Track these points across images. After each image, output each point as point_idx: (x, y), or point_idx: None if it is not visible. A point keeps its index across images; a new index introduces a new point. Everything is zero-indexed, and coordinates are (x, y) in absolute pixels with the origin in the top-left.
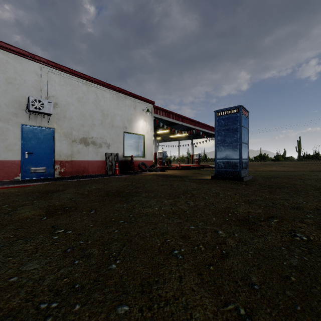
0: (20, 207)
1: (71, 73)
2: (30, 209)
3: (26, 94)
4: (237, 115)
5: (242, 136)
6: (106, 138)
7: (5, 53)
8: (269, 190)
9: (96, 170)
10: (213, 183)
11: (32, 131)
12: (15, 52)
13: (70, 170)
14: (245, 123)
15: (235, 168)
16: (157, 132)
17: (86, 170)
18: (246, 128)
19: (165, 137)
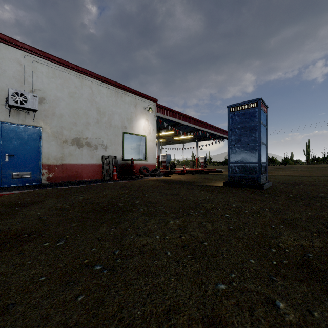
0: None
1: (61, 64)
2: None
3: (6, 86)
4: (255, 110)
5: (261, 135)
6: (103, 138)
7: None
8: (305, 203)
9: (91, 175)
10: (228, 191)
11: (14, 129)
12: None
13: (61, 175)
14: (264, 120)
15: (253, 174)
16: (161, 133)
17: (79, 175)
18: (265, 126)
19: (169, 139)
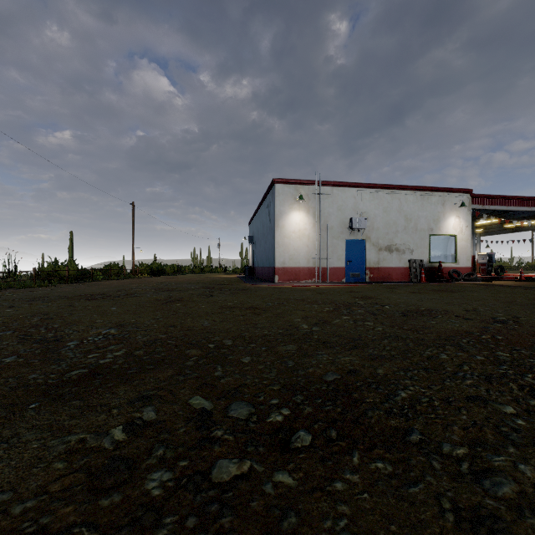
0: (393, 290)
1: (378, 187)
2: (401, 291)
3: (348, 215)
4: None
5: None
6: (409, 243)
7: (336, 189)
8: None
9: (399, 277)
10: None
11: (351, 243)
12: (342, 186)
13: (377, 276)
14: None
15: None
16: (477, 223)
17: (390, 276)
18: None
19: (494, 228)
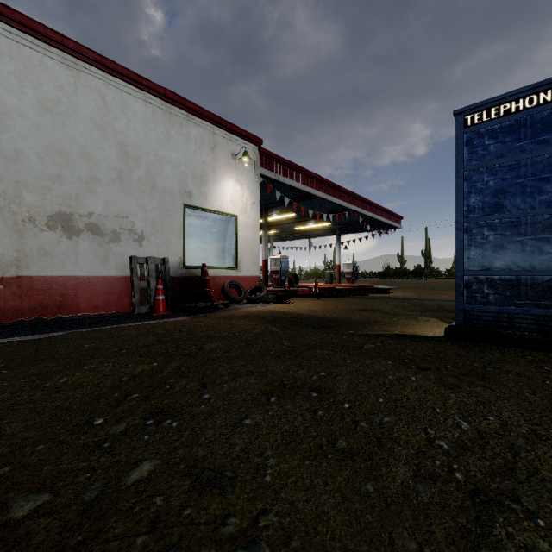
0: None
1: (16, 23)
2: None
3: None
4: None
5: None
6: (133, 217)
7: None
8: None
9: (102, 303)
10: (490, 369)
11: None
12: None
13: (15, 305)
14: None
15: (547, 306)
16: (270, 217)
17: (70, 303)
18: None
19: (286, 231)
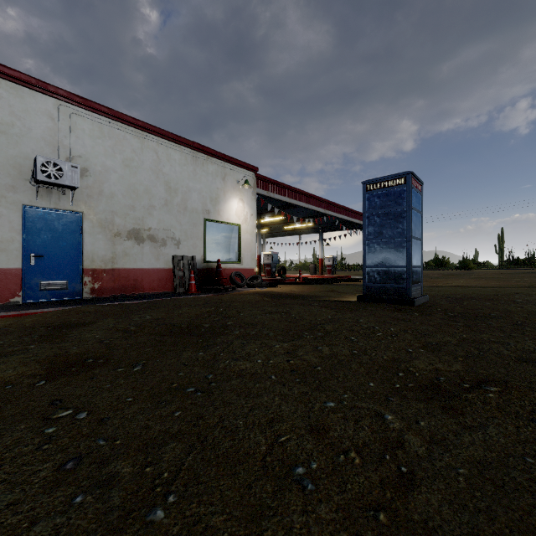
0: (1, 358)
1: (112, 116)
2: (19, 363)
3: (32, 151)
4: (403, 189)
5: (411, 225)
6: (174, 229)
7: None
8: (465, 324)
9: (156, 286)
10: (361, 309)
11: (43, 217)
12: (11, 79)
13: (111, 286)
14: (417, 203)
15: (400, 283)
16: (263, 220)
17: (139, 285)
18: (419, 212)
19: (276, 229)
